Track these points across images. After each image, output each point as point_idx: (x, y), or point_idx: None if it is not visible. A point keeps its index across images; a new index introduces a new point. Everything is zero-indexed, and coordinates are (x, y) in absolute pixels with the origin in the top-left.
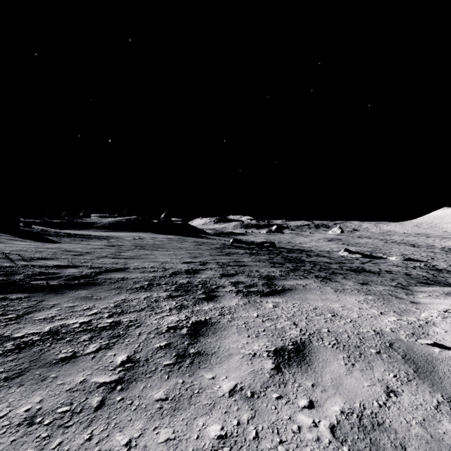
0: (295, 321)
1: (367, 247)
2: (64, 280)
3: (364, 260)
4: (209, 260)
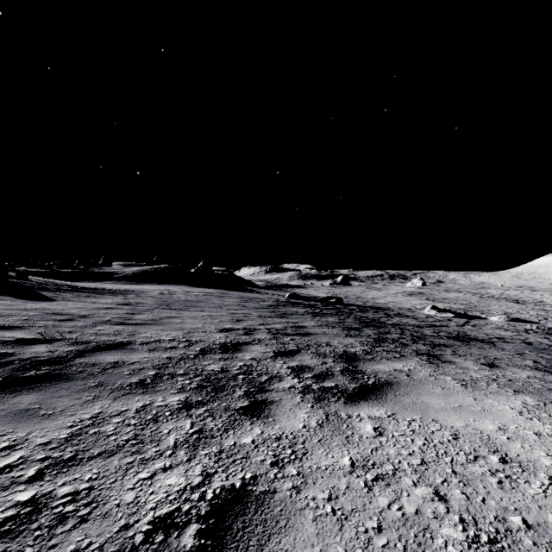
0: (437, 486)
1: (458, 304)
2: (11, 370)
3: (459, 321)
4: (258, 325)
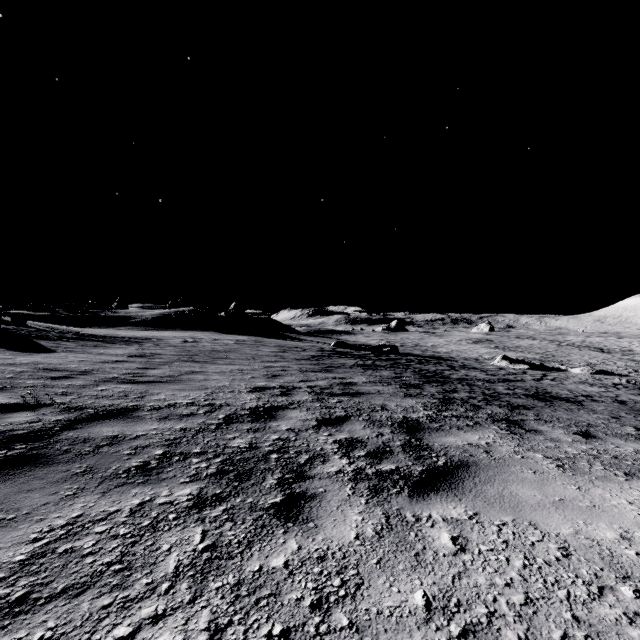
0: None
1: (533, 353)
2: None
3: (535, 374)
4: (298, 382)
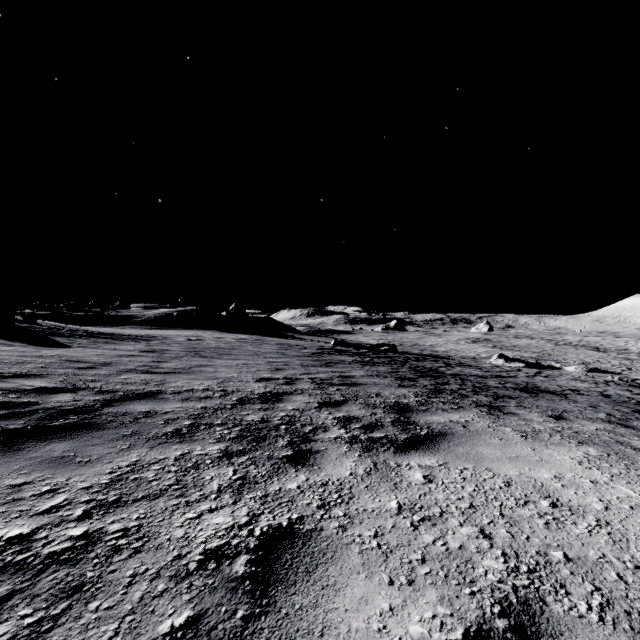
0: (483, 526)
1: (530, 352)
2: (37, 419)
3: (530, 371)
4: (300, 374)
